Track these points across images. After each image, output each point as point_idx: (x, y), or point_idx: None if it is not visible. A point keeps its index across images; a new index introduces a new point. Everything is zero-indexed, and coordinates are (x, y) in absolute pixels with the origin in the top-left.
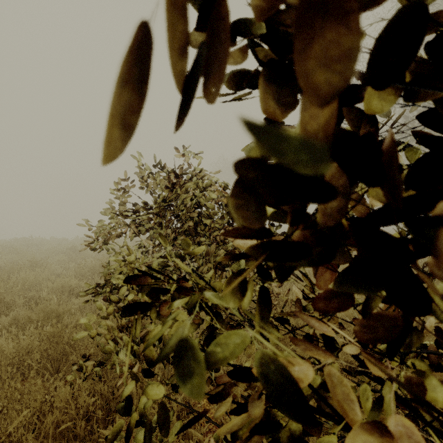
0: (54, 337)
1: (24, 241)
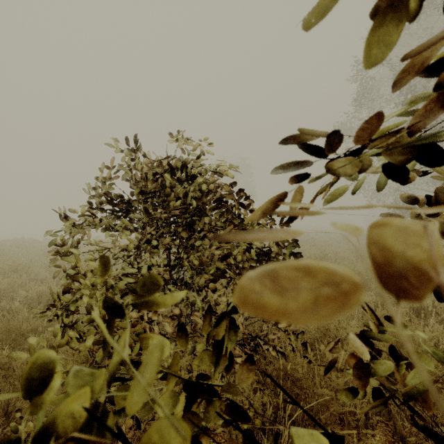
0: (1, 369)
1: (14, 243)
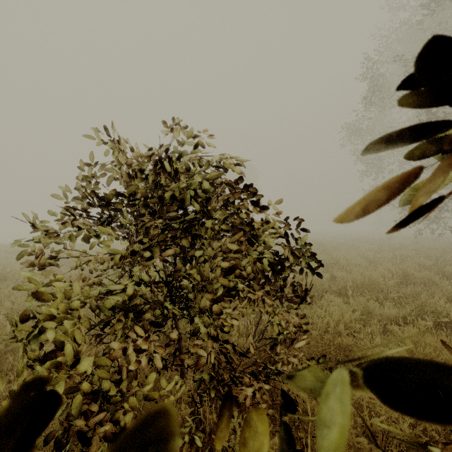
0: None
1: (9, 248)
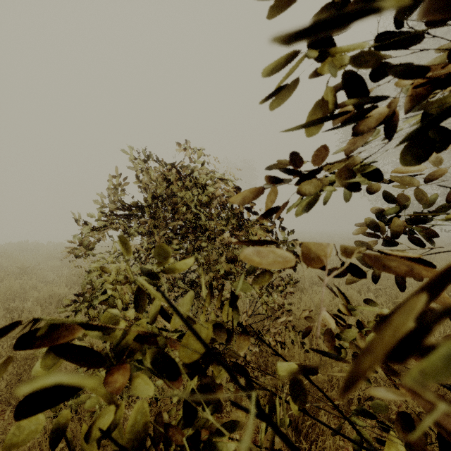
0: (26, 359)
1: (18, 246)
